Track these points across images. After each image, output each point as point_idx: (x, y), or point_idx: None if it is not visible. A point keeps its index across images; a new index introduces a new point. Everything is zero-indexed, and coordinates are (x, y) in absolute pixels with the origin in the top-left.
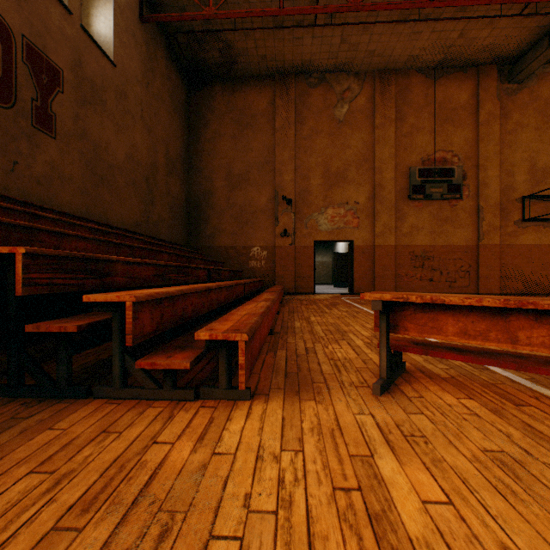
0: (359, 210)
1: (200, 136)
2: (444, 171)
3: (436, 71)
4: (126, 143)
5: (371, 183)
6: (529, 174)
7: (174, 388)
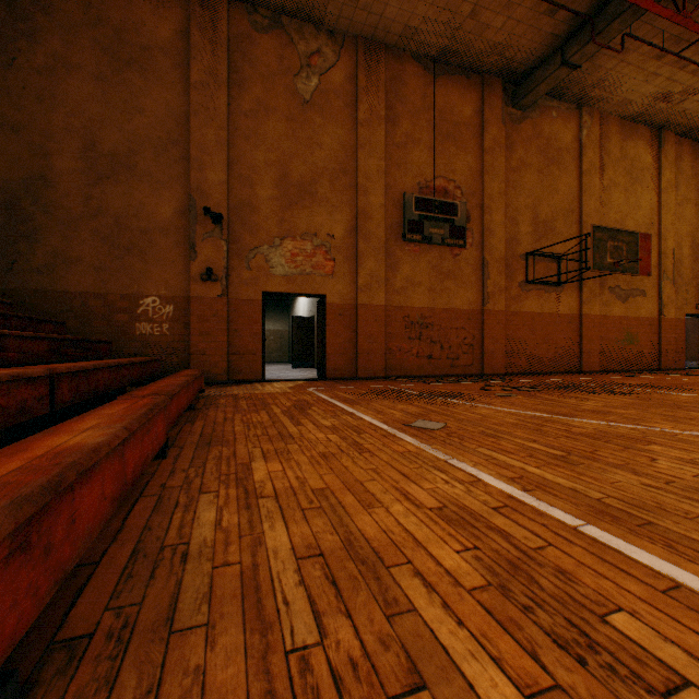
0: (335, 249)
1: (17, 55)
2: (446, 206)
3: (436, 65)
4: None
5: (353, 208)
6: (533, 225)
7: None
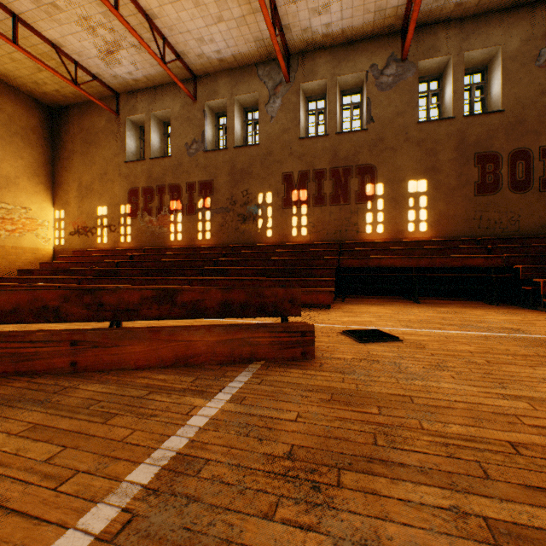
0: None
1: None
2: None
3: None
4: None
5: None
6: None
7: None
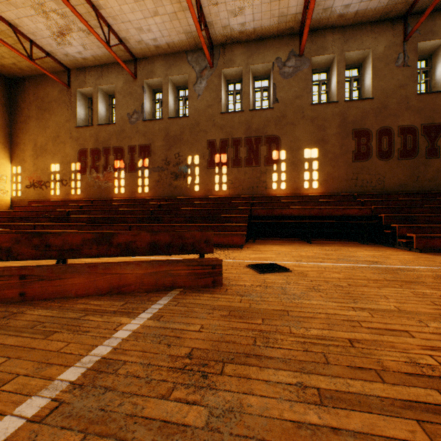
0: None
1: None
2: None
3: None
4: None
5: None
6: None
7: (405, 247)
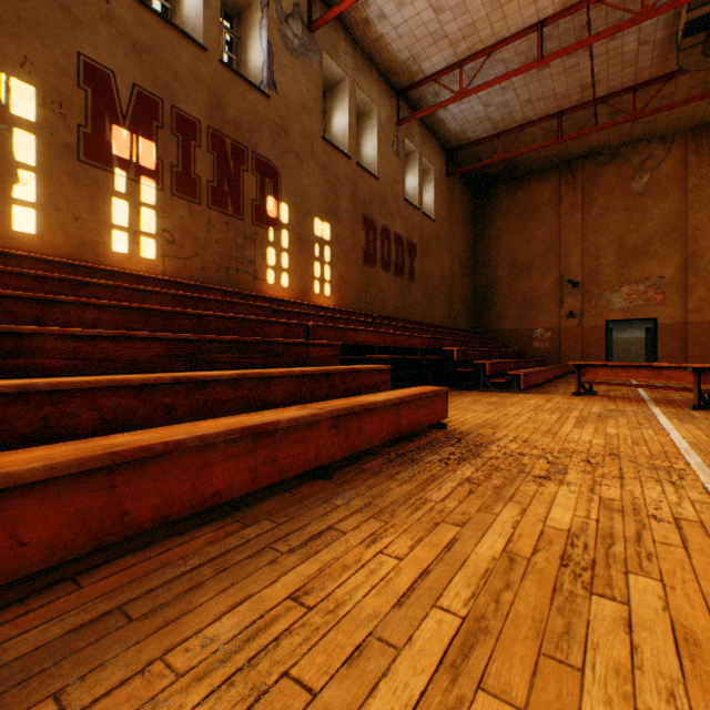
0: (664, 285)
1: (485, 234)
2: None
3: None
4: (439, 268)
5: (681, 254)
6: None
7: (499, 389)
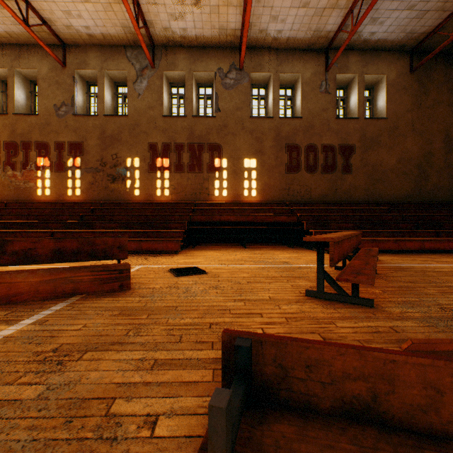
0: None
1: None
2: None
3: None
4: (396, 154)
5: None
6: None
7: None
